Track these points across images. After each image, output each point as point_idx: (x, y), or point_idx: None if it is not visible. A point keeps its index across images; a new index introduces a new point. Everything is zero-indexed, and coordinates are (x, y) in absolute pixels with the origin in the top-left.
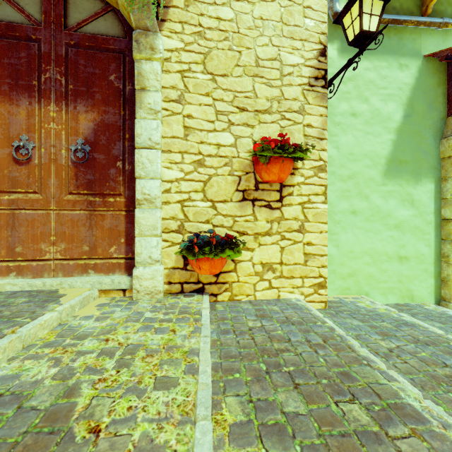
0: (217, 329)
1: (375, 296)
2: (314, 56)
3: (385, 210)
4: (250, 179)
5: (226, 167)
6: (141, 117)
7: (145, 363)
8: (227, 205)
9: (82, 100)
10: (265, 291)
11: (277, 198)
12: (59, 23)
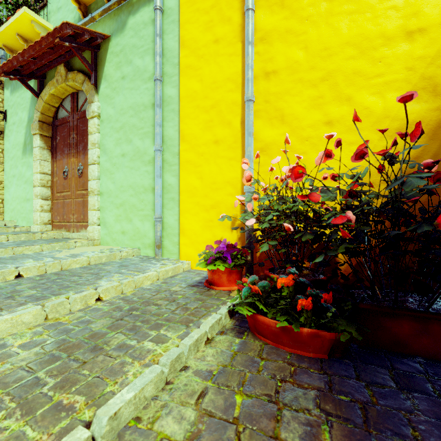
0: None
1: (20, 221)
2: None
3: (23, 173)
4: None
5: None
6: None
7: None
8: None
9: None
10: None
11: None
12: None
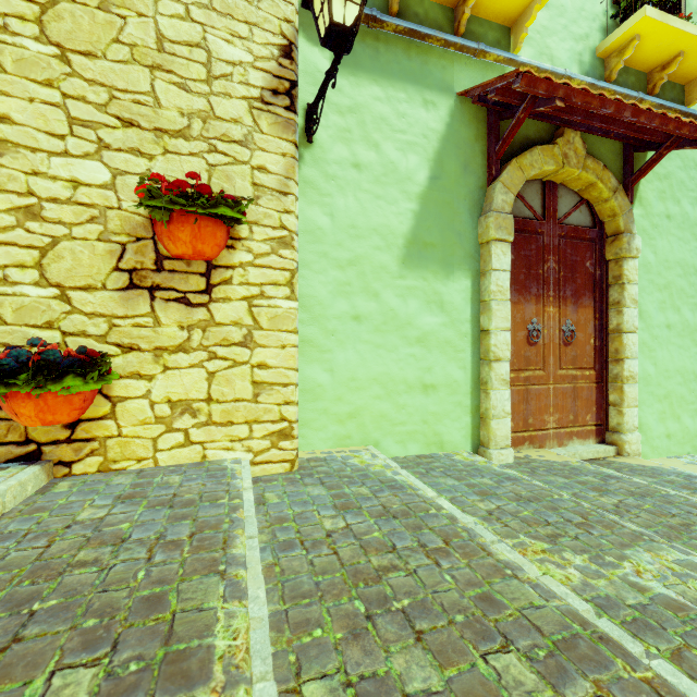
0: None
1: (389, 446)
2: (272, 54)
3: (403, 316)
4: (145, 250)
5: (93, 224)
6: None
7: None
8: (96, 295)
9: None
10: (176, 450)
11: (202, 286)
12: None
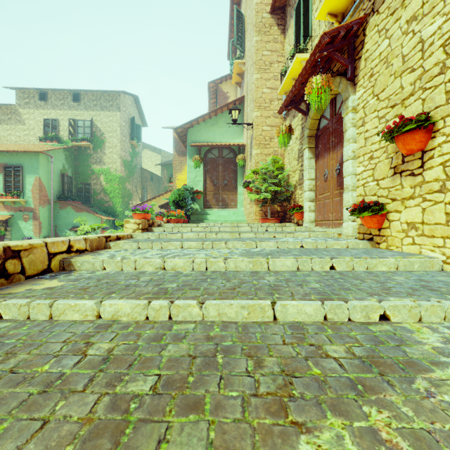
0: (338, 248)
1: None
2: None
3: None
4: (398, 156)
5: (384, 154)
6: (345, 146)
7: (294, 240)
8: (385, 180)
9: (338, 145)
10: (409, 246)
11: (419, 165)
12: (333, 115)
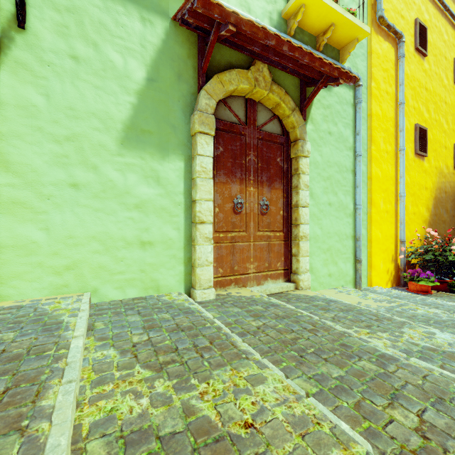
0: None
1: (108, 291)
2: None
3: (122, 186)
4: None
5: None
6: None
7: None
8: None
9: None
10: None
11: None
12: None
